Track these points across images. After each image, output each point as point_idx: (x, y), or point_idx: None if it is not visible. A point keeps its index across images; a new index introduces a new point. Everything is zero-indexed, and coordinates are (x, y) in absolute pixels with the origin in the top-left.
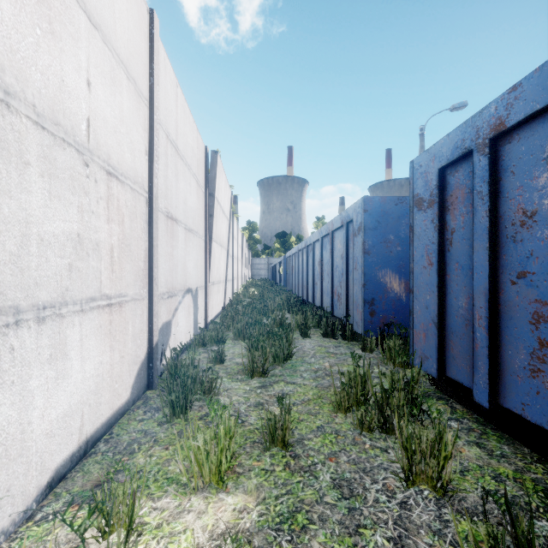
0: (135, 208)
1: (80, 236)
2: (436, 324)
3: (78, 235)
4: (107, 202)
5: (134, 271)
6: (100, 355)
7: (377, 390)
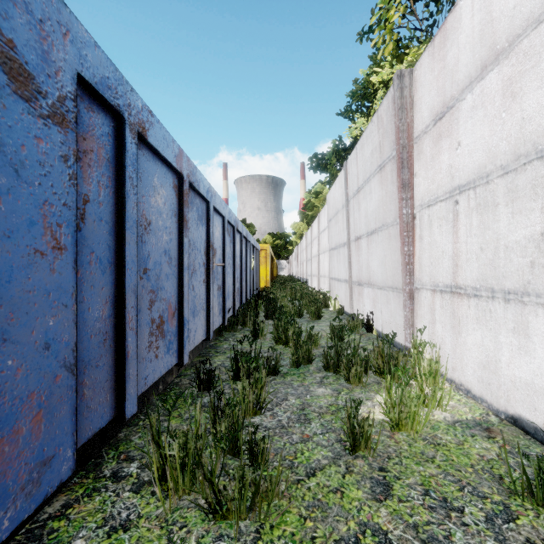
0: None
1: None
2: (74, 366)
3: (542, 235)
4: None
5: None
6: None
7: None
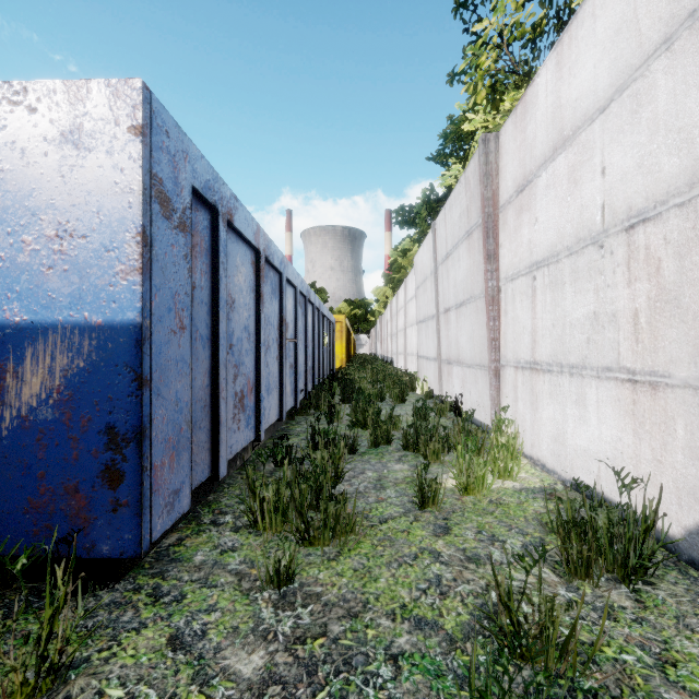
0: (697, 228)
1: (597, 313)
2: (190, 422)
3: (595, 314)
4: (628, 264)
5: (692, 340)
6: (619, 431)
7: (244, 583)
